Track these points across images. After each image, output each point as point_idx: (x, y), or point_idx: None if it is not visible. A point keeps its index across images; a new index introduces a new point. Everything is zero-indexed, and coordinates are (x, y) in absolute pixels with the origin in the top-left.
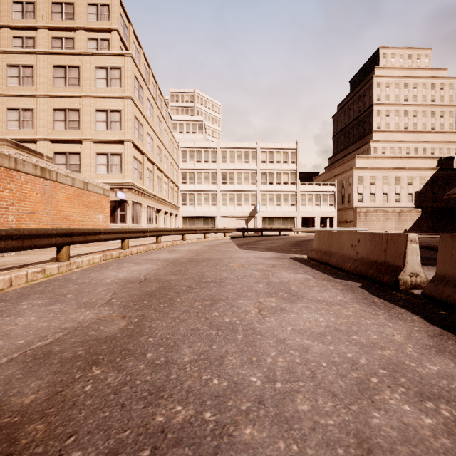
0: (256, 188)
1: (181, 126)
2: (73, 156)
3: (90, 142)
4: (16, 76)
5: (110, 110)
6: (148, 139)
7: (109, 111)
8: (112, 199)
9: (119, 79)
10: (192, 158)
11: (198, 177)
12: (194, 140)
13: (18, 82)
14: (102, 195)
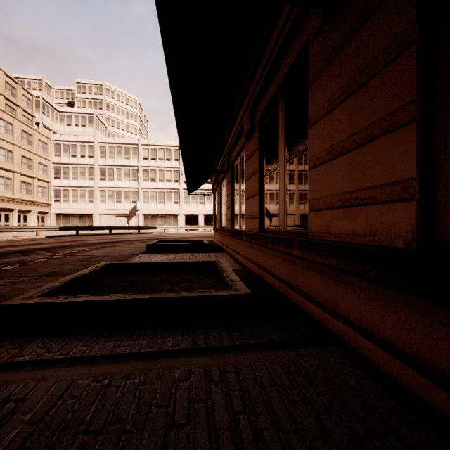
0: (137, 185)
1: (69, 118)
2: None
3: None
4: None
5: None
6: None
7: None
8: None
9: None
10: (66, 152)
11: (73, 172)
12: (84, 134)
13: None
14: None
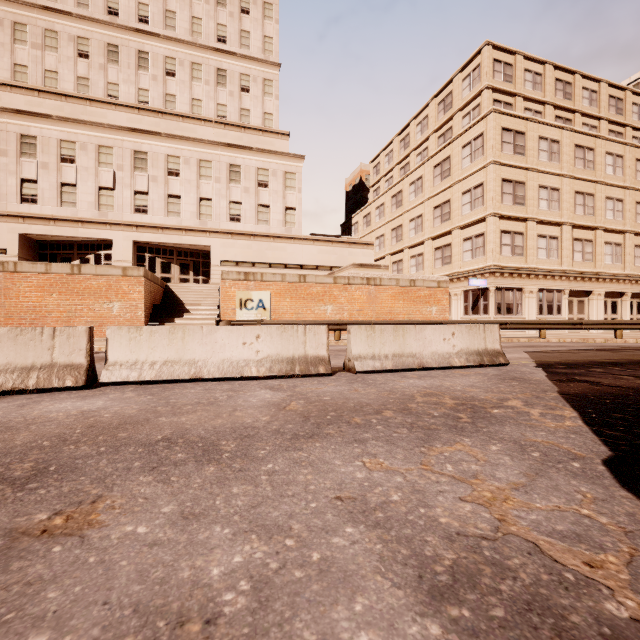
0: None
1: None
2: (446, 248)
3: (457, 230)
4: (413, 191)
5: (473, 188)
6: (542, 194)
7: (472, 189)
8: (475, 287)
9: (481, 147)
10: None
11: None
12: None
13: (415, 195)
14: (437, 288)
